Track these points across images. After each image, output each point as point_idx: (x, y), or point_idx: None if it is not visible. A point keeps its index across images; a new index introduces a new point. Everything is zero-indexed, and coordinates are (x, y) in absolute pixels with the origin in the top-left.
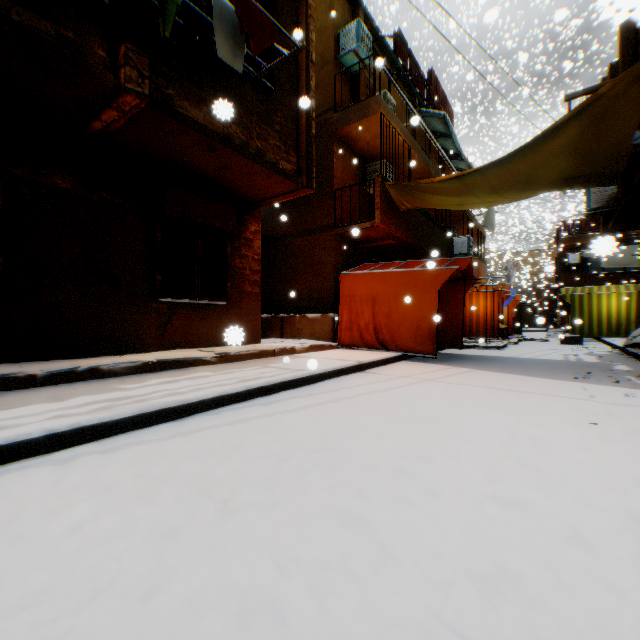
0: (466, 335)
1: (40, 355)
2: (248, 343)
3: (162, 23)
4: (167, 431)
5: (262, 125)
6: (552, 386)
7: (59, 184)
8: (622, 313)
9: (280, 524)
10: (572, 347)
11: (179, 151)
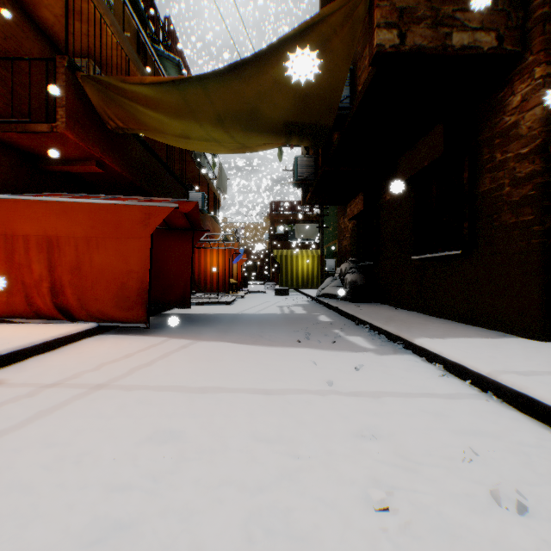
0: (201, 290)
1: None
2: None
3: None
4: None
5: None
6: (283, 364)
7: None
8: (311, 270)
9: None
10: (284, 298)
11: None
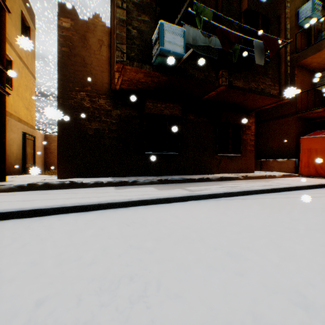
0: None
1: (186, 173)
2: (248, 172)
3: (234, 58)
4: (251, 197)
5: (263, 77)
6: None
7: (190, 118)
8: None
9: (323, 218)
10: None
11: (229, 98)
